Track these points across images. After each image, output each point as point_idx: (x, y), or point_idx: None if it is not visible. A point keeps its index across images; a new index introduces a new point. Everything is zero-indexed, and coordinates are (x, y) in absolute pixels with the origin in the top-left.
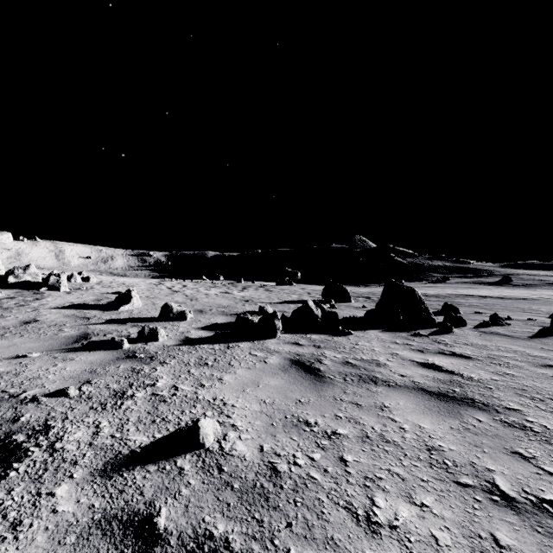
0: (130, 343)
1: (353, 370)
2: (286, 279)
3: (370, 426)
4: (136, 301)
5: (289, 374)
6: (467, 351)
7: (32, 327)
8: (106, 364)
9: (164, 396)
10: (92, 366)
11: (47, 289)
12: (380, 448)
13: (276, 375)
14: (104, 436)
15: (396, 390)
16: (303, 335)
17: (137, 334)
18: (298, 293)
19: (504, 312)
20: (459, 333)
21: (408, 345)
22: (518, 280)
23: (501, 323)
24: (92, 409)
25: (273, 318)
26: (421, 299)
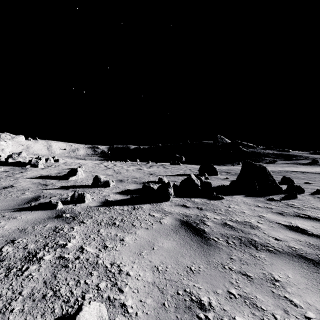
0: (64, 204)
1: (232, 232)
2: (176, 161)
3: (270, 312)
4: (80, 174)
5: (179, 235)
6: (318, 214)
7: (6, 191)
8: (37, 222)
9: (68, 259)
10: (25, 225)
11: (31, 166)
12: None
13: (169, 236)
14: None
15: (278, 257)
16: (189, 199)
17: (70, 198)
18: (183, 169)
19: None
20: (302, 198)
21: (268, 208)
22: None
23: None
24: None
25: (167, 186)
26: (270, 173)
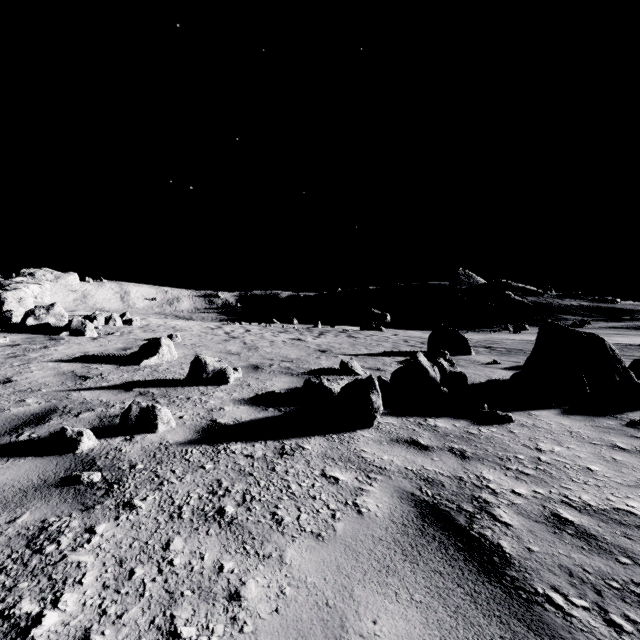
0: (102, 436)
1: (600, 560)
2: (373, 323)
3: None
4: (168, 352)
5: (425, 573)
6: None
7: None
8: None
9: None
10: None
11: (70, 333)
12: None
13: (392, 577)
14: None
15: None
16: (421, 420)
17: (119, 419)
18: (391, 340)
19: None
20: None
21: None
22: None
23: None
24: None
25: (367, 389)
26: (615, 354)
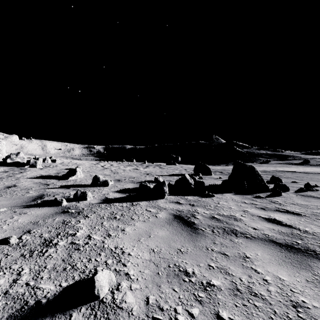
0: (68, 201)
1: (218, 223)
2: (172, 161)
3: (238, 277)
4: (79, 174)
5: (172, 226)
6: (296, 209)
7: (10, 190)
8: (47, 217)
9: (79, 244)
10: (37, 219)
11: (29, 166)
12: (251, 303)
13: (163, 227)
14: (20, 284)
15: (252, 242)
16: (182, 197)
17: (73, 196)
18: (179, 169)
19: (311, 182)
20: (286, 195)
21: (253, 204)
22: (313, 162)
23: (312, 189)
24: (21, 256)
25: (162, 185)
26: (258, 173)
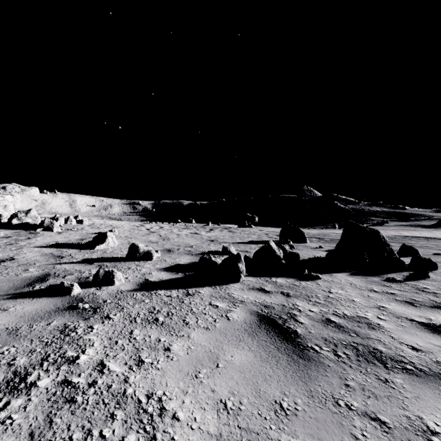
0: (83, 287)
1: (341, 335)
2: (246, 222)
3: None
4: (112, 241)
5: (258, 341)
6: None
7: (1, 267)
8: (38, 318)
9: (77, 386)
10: (19, 322)
11: (43, 229)
12: None
13: (242, 342)
14: None
15: (425, 384)
16: (268, 279)
17: (92, 278)
18: (257, 234)
19: None
20: (436, 278)
21: (389, 294)
22: None
23: None
24: None
25: (236, 261)
26: (385, 241)
